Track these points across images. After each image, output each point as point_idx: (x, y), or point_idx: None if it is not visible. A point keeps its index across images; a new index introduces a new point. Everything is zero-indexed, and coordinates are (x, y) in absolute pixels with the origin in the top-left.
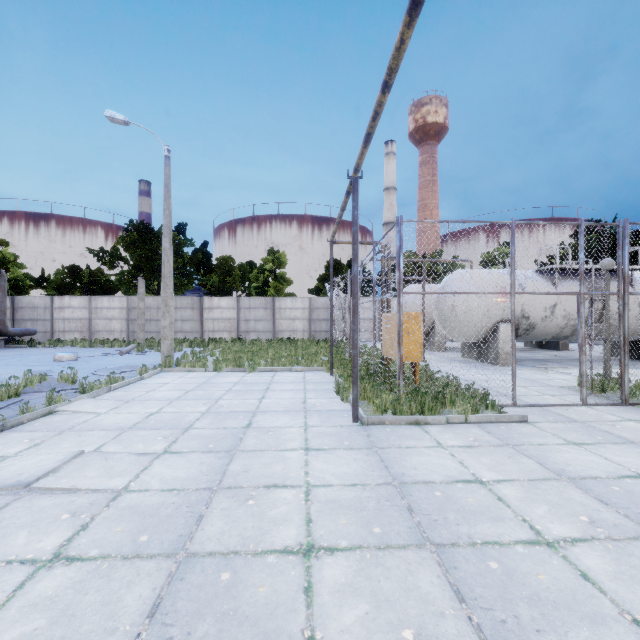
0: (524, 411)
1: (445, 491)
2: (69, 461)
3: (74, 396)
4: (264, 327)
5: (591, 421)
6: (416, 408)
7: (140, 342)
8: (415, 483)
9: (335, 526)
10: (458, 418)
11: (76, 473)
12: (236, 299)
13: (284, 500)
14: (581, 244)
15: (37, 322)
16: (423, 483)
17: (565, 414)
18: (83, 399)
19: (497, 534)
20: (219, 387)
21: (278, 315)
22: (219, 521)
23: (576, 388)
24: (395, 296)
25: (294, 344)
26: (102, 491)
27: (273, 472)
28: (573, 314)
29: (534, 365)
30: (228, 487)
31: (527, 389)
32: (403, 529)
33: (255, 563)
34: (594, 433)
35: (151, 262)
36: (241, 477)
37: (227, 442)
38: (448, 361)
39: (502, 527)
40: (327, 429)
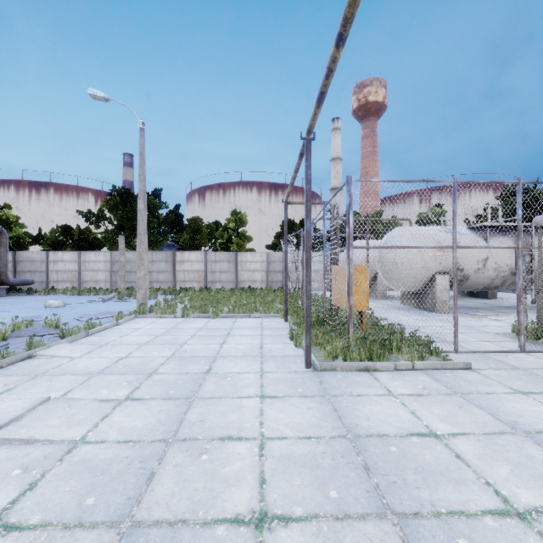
0: (466, 357)
1: (400, 446)
2: (34, 408)
3: (55, 340)
4: (228, 278)
5: (532, 368)
6: (365, 354)
7: (121, 291)
8: (369, 436)
9: (289, 488)
10: (405, 365)
11: (37, 422)
12: (204, 254)
13: (238, 455)
14: (519, 201)
15: (35, 273)
16: (377, 436)
17: (506, 361)
18: (61, 344)
19: (462, 501)
20: (185, 332)
21: (240, 267)
22: (170, 480)
23: (511, 334)
24: (341, 251)
25: (253, 293)
26: (59, 442)
27: (228, 422)
28: (503, 266)
29: (468, 312)
30: (183, 439)
31: (465, 335)
32: (361, 493)
33: (203, 536)
34: (538, 381)
35: (131, 222)
36: (197, 427)
37: (187, 388)
38: (389, 308)
39: (466, 492)
40: (282, 375)
